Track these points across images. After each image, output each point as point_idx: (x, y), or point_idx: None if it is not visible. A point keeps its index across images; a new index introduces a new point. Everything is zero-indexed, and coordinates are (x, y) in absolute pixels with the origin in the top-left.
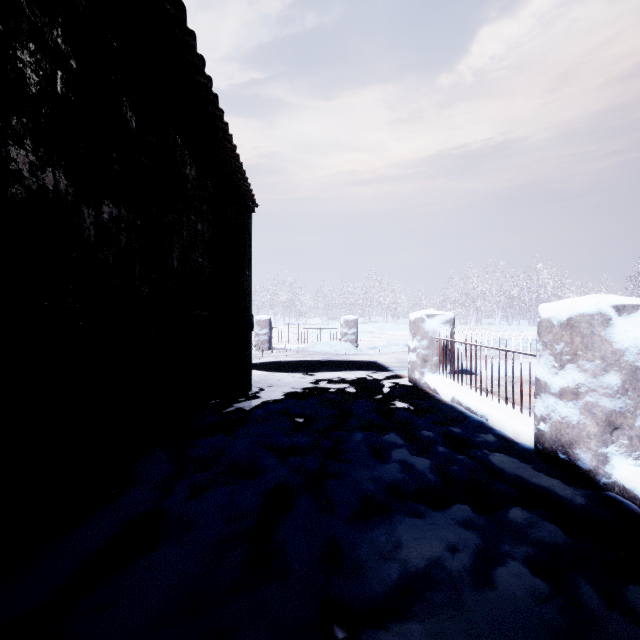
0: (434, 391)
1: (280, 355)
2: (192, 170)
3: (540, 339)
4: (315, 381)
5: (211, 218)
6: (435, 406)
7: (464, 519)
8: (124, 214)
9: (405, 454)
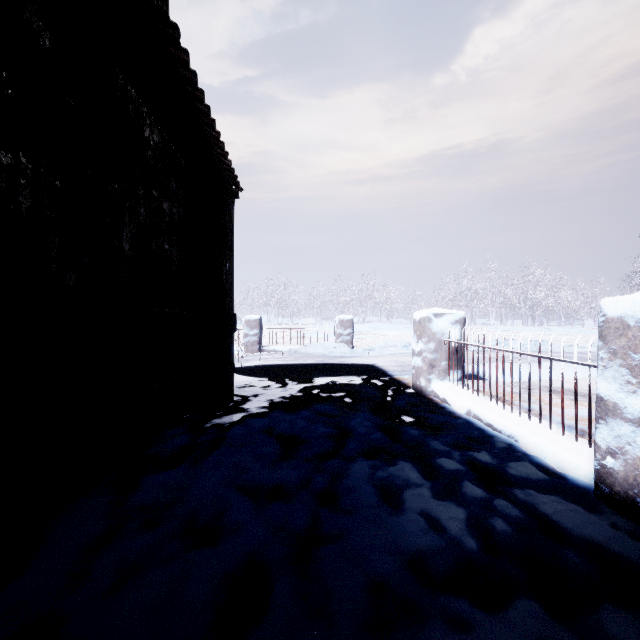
0: (444, 401)
1: (270, 358)
2: (154, 134)
3: (605, 345)
4: (307, 389)
5: (183, 199)
6: (449, 422)
7: (540, 638)
8: (26, 165)
9: (425, 499)
